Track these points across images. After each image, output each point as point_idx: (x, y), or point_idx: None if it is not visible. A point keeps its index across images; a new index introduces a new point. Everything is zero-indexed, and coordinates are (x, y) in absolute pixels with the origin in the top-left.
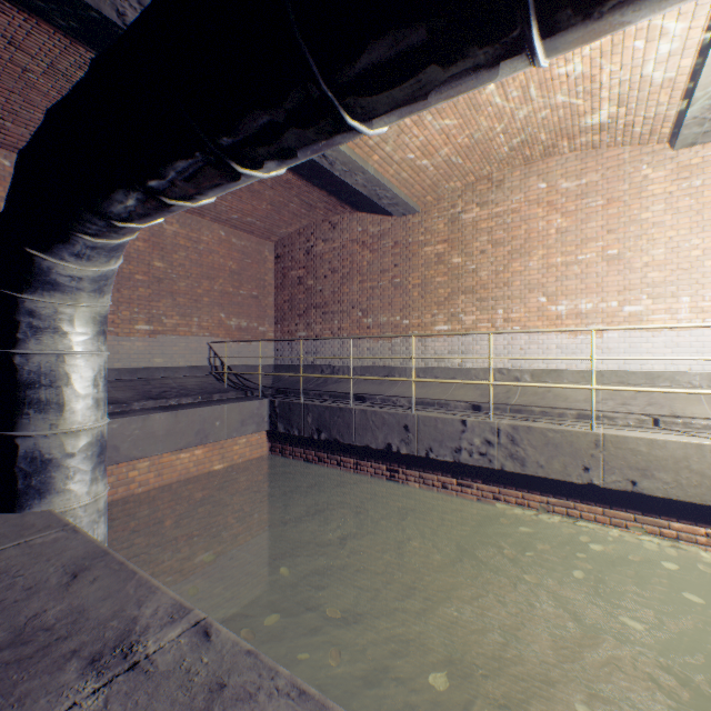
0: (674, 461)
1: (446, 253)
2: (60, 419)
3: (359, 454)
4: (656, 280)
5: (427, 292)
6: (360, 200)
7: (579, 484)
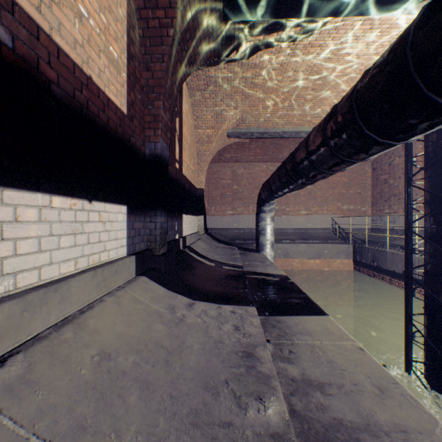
0: None
1: None
2: (265, 237)
3: (390, 275)
4: None
5: None
6: None
7: None
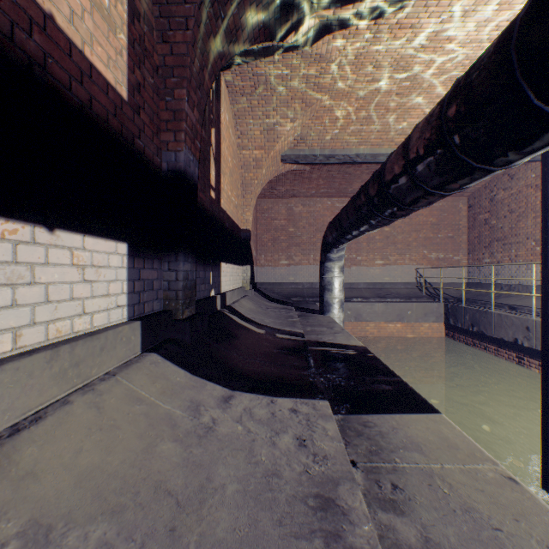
0: None
1: None
2: (331, 294)
3: (497, 344)
4: None
5: None
6: None
7: None
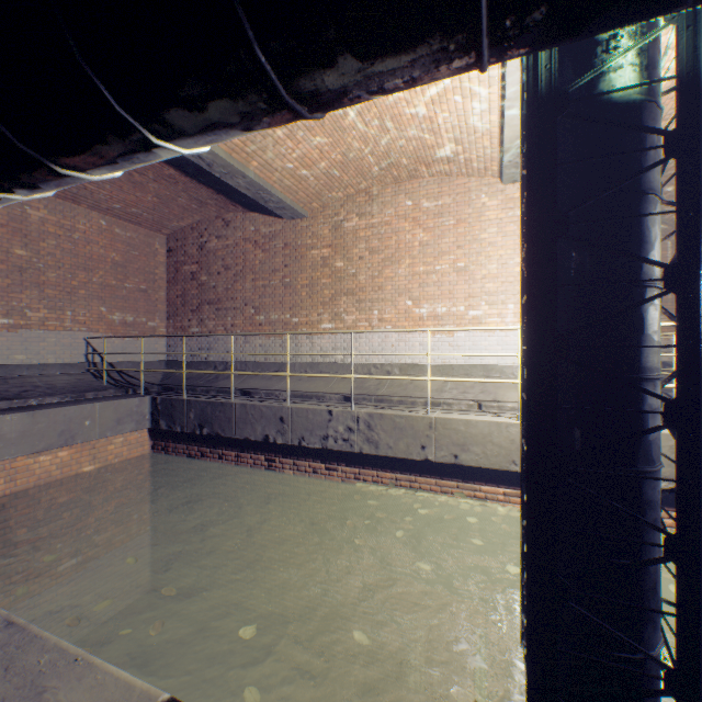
0: (483, 437)
1: (330, 257)
2: None
3: (240, 447)
4: (491, 290)
5: (314, 293)
6: (250, 201)
7: (419, 461)
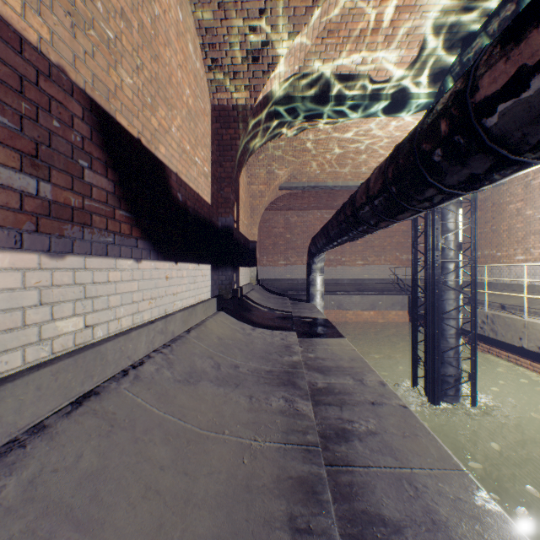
0: None
1: (521, 208)
2: (315, 287)
3: None
4: None
5: (510, 235)
6: None
7: (519, 347)
